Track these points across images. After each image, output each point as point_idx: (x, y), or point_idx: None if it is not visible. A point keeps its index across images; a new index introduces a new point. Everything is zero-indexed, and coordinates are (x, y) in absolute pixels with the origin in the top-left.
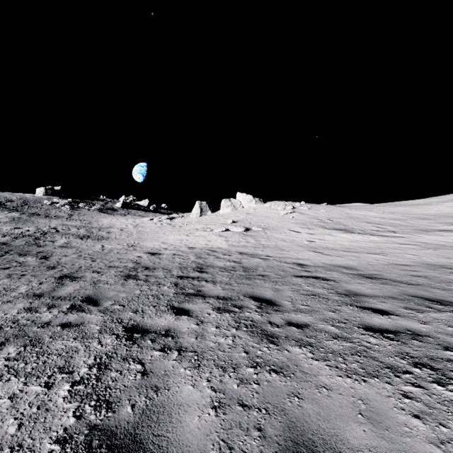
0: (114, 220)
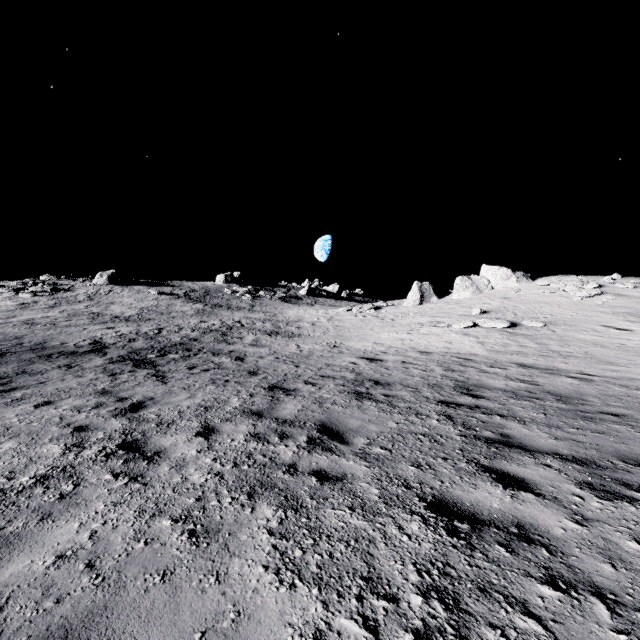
0: (301, 311)
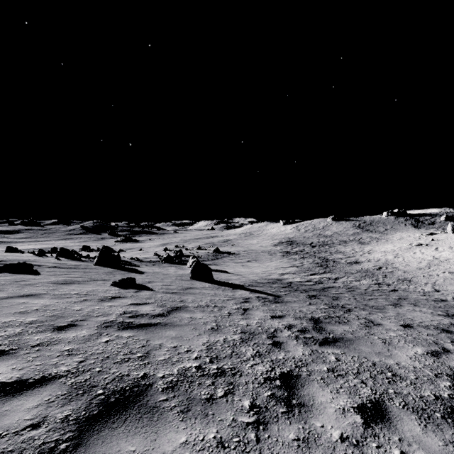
0: (401, 234)
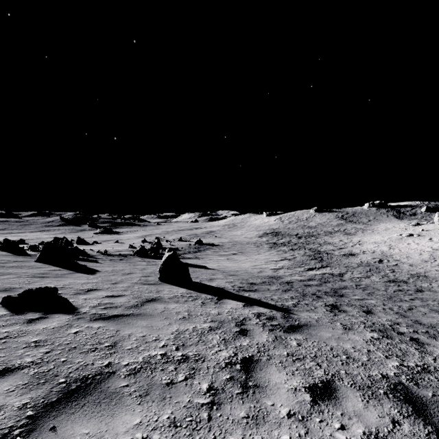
0: (386, 225)
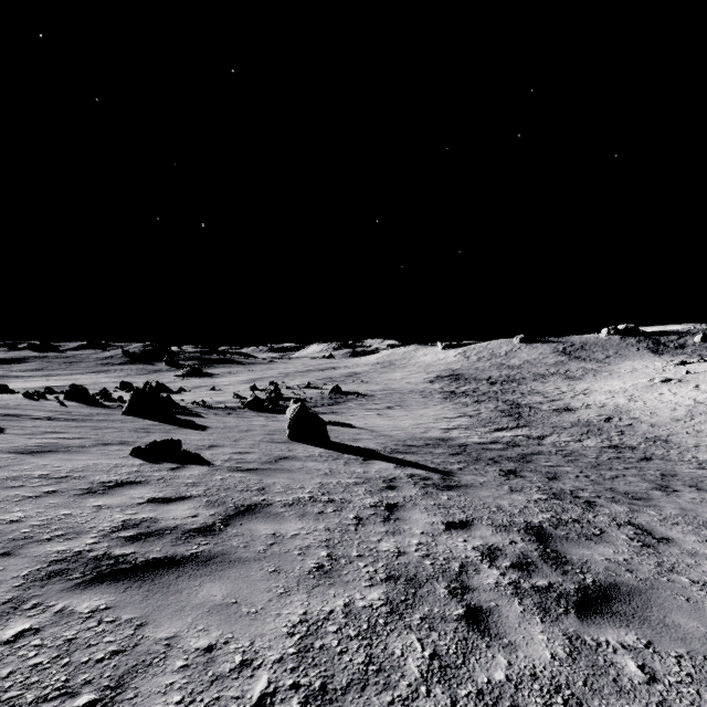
0: (633, 363)
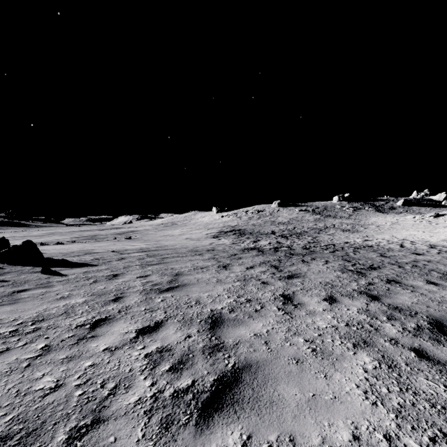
0: (380, 218)
